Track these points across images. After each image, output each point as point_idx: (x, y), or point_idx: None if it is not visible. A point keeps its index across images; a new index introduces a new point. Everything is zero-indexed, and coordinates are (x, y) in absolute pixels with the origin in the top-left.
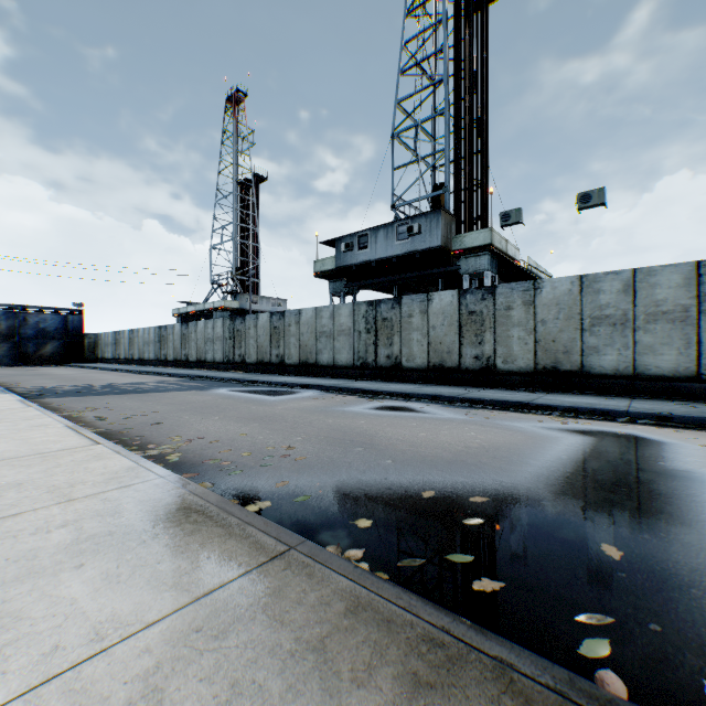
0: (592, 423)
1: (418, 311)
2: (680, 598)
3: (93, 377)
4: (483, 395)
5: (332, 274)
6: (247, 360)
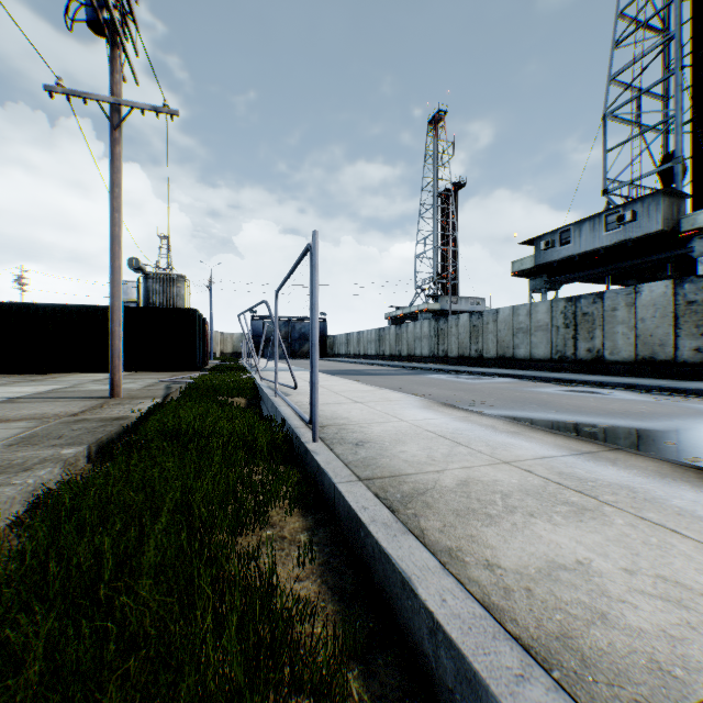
0: None
1: (622, 304)
2: (683, 453)
3: (340, 366)
4: (690, 386)
5: (531, 272)
6: (449, 354)
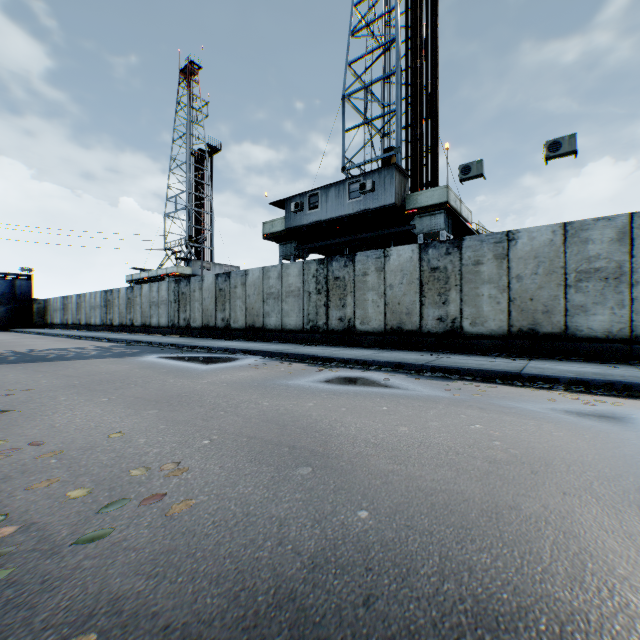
0: (623, 402)
1: (374, 269)
2: None
3: (20, 343)
4: (456, 362)
5: (282, 235)
6: (192, 324)
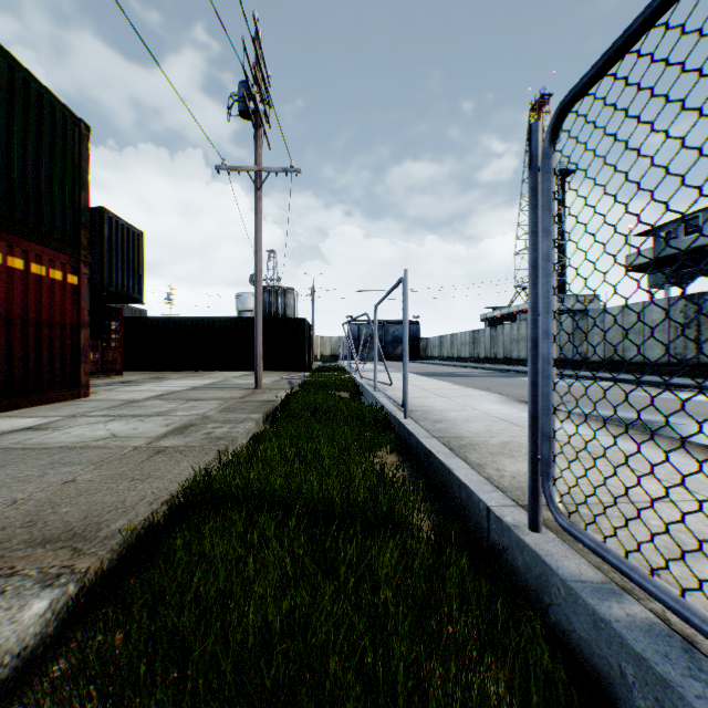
0: None
1: None
2: None
3: (433, 368)
4: None
5: (648, 266)
6: None
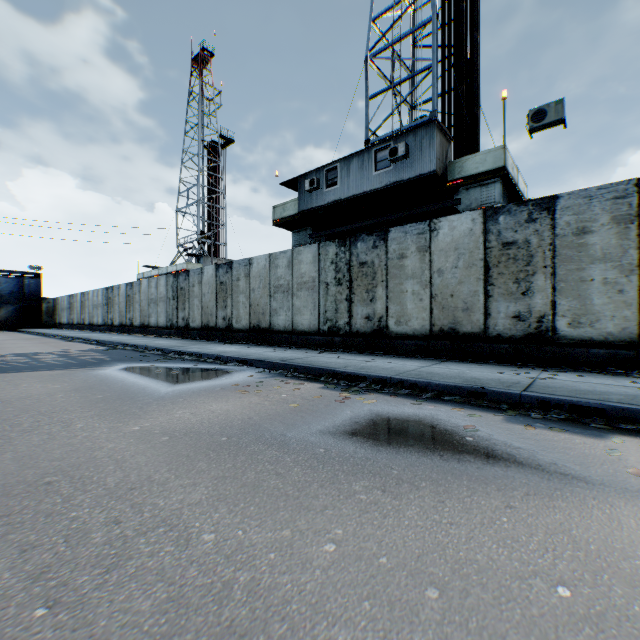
0: None
1: (414, 249)
2: None
3: None
4: (579, 390)
5: (294, 220)
6: (191, 324)
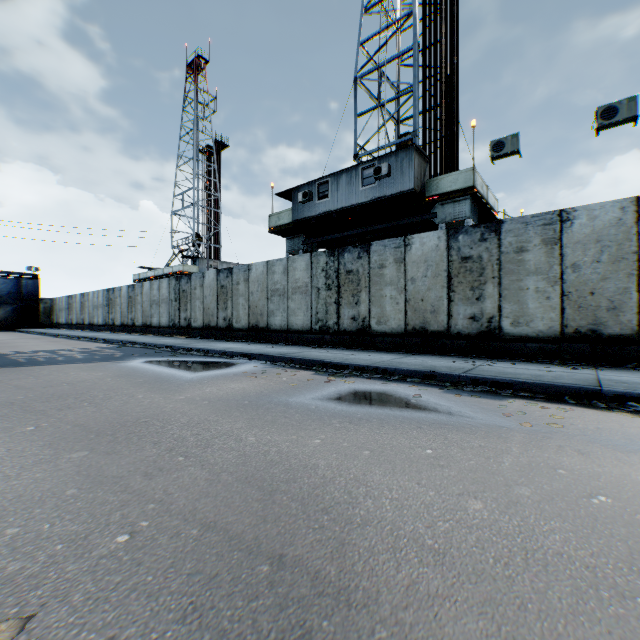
0: None
1: (392, 260)
2: None
3: (11, 344)
4: (503, 372)
5: (289, 228)
6: (193, 324)
